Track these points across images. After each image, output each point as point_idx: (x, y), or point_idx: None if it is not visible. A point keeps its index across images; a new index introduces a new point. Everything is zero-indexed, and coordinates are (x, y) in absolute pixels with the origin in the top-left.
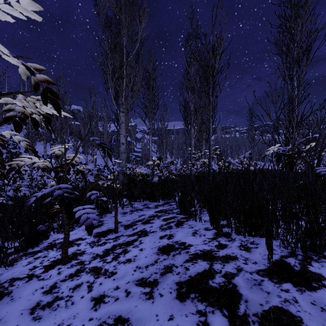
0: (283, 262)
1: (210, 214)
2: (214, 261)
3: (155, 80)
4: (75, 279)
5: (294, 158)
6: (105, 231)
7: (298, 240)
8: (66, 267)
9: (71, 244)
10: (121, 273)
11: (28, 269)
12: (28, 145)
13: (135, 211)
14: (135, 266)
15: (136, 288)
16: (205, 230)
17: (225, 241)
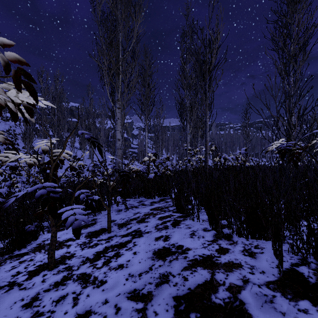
0: (295, 272)
1: (208, 214)
2: (215, 269)
3: (151, 77)
4: (60, 289)
5: (298, 154)
6: (98, 230)
7: (310, 245)
8: (52, 273)
9: (60, 246)
10: (111, 282)
11: (10, 276)
12: (6, 139)
13: (130, 208)
14: (127, 274)
15: (128, 302)
16: (203, 231)
17: (226, 245)
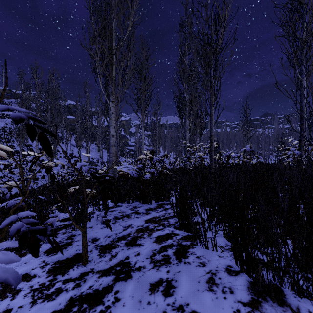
0: None
1: (235, 245)
2: None
3: (147, 70)
4: None
5: None
6: (70, 258)
7: None
8: None
9: (4, 292)
10: None
11: None
12: None
13: (121, 218)
14: None
15: None
16: (227, 274)
17: None
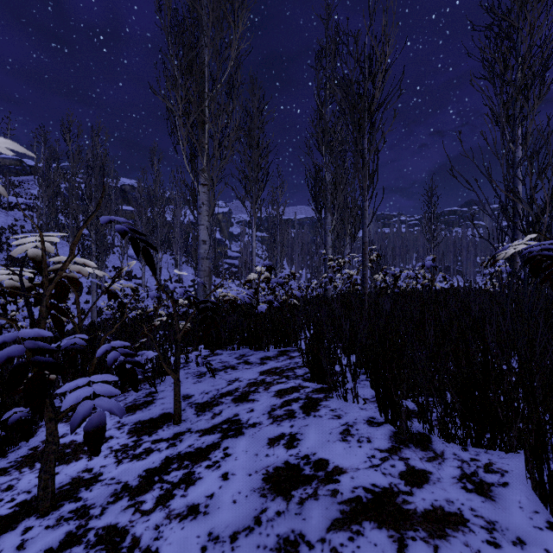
0: None
1: (378, 389)
2: (406, 528)
3: (262, 130)
4: None
5: None
6: (156, 417)
7: None
8: (44, 526)
9: (75, 453)
10: None
11: None
12: None
13: (222, 370)
14: (205, 533)
15: None
16: (368, 425)
17: (421, 461)
